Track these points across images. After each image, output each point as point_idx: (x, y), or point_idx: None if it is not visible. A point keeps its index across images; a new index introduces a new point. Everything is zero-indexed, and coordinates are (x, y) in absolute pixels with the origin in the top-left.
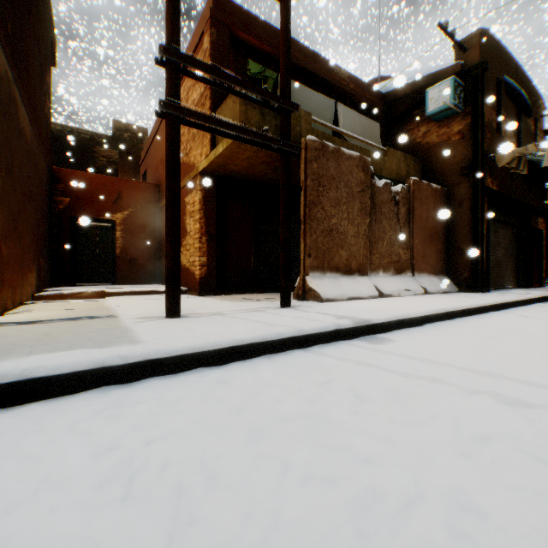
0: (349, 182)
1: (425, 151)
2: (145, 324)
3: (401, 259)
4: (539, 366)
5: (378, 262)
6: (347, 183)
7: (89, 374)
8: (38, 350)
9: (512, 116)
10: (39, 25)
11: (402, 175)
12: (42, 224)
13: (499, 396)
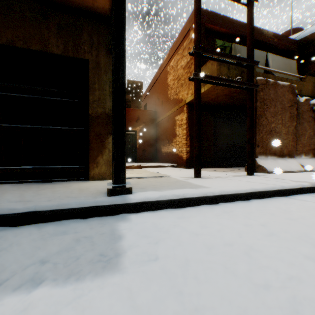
0: (282, 101)
1: None
2: (191, 180)
3: None
4: None
5: (300, 149)
6: (280, 102)
7: (201, 198)
8: (171, 188)
9: None
10: None
11: None
12: None
13: None
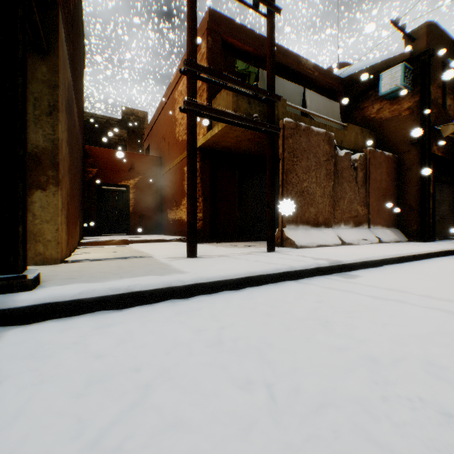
0: (317, 153)
1: (378, 125)
2: (177, 261)
3: (358, 215)
4: None
5: (340, 217)
6: (315, 154)
7: (162, 291)
8: (123, 276)
9: None
10: (80, 41)
11: (359, 146)
12: (81, 189)
13: (449, 311)
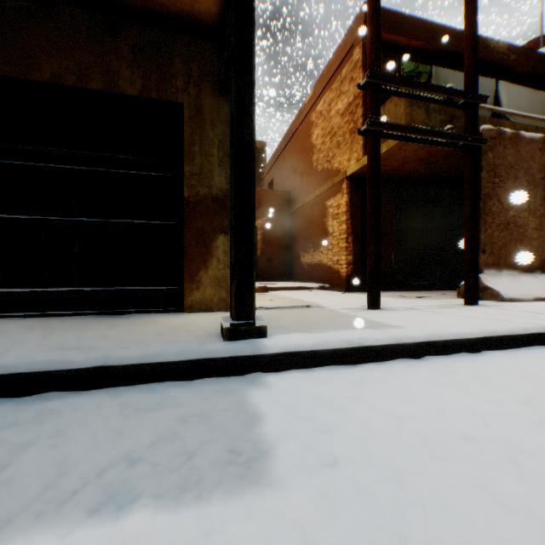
0: (529, 169)
1: None
2: (363, 313)
3: None
4: None
5: None
6: (526, 170)
7: (392, 348)
8: (332, 327)
9: None
10: None
11: None
12: None
13: None
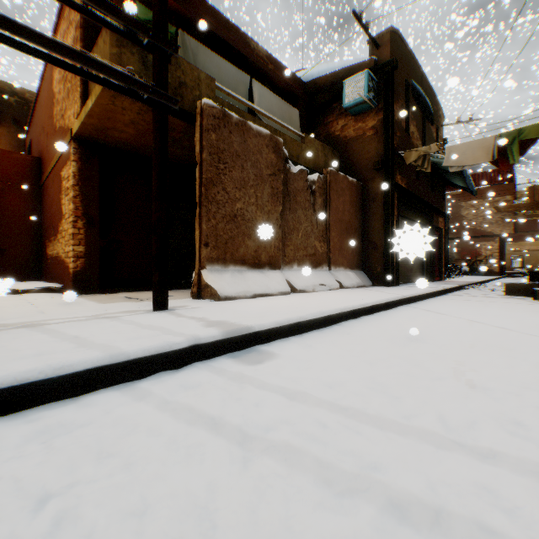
0: (258, 163)
1: (343, 145)
2: None
3: (317, 252)
4: (449, 392)
5: (293, 255)
6: (255, 163)
7: None
8: None
9: (419, 120)
10: None
11: (320, 166)
12: None
13: (390, 494)
